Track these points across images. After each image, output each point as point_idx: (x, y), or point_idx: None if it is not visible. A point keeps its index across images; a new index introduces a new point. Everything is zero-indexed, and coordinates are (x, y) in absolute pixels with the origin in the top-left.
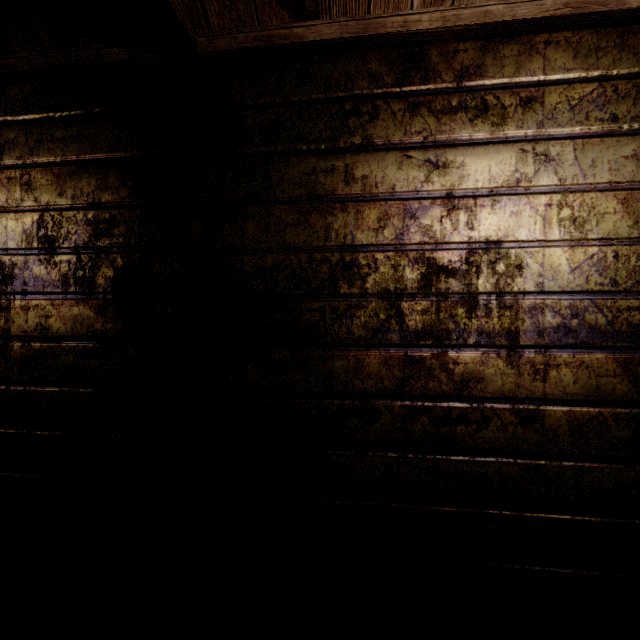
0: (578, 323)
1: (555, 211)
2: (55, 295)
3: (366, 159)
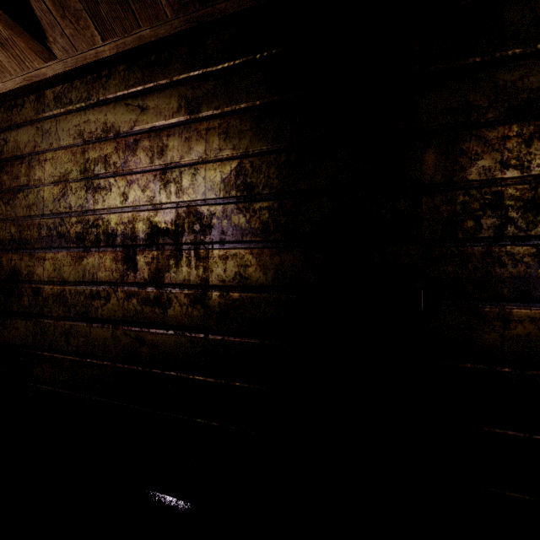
0: None
1: None
2: (254, 243)
3: None
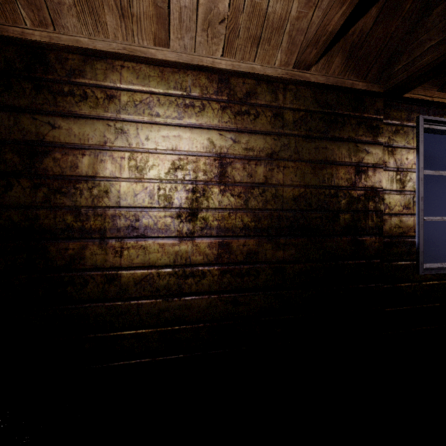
0: (139, 224)
1: (127, 161)
2: None
3: (3, 116)
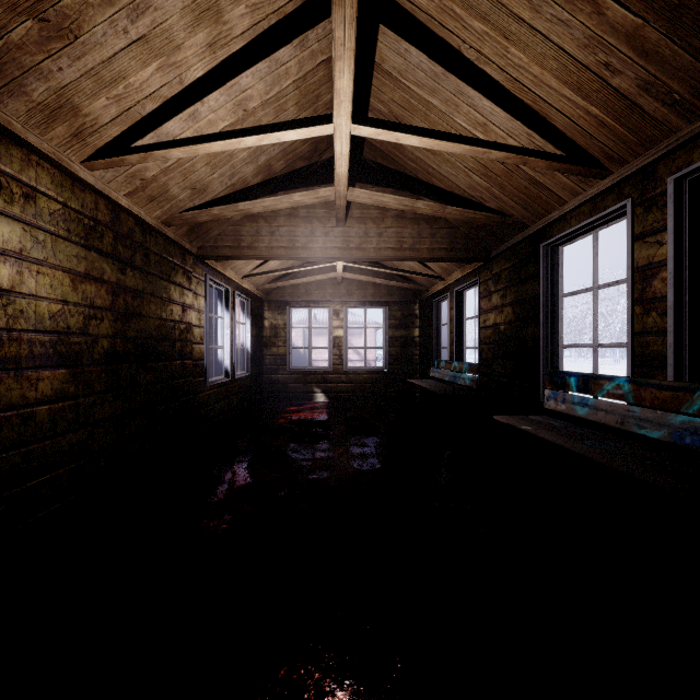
0: (54, 351)
1: (42, 278)
2: None
3: None
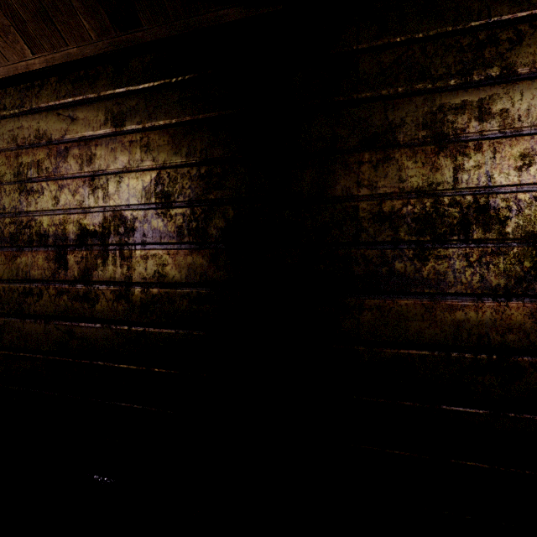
0: None
1: None
2: (171, 245)
3: (506, 91)
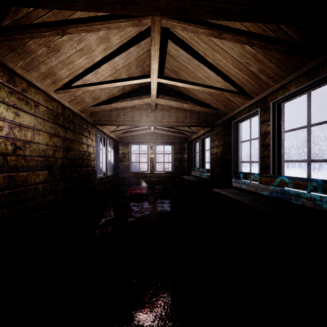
0: (44, 164)
1: (40, 136)
2: None
3: None
